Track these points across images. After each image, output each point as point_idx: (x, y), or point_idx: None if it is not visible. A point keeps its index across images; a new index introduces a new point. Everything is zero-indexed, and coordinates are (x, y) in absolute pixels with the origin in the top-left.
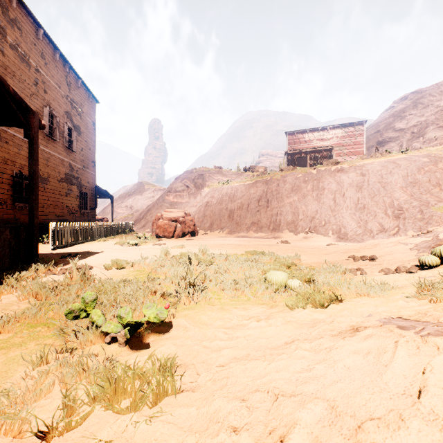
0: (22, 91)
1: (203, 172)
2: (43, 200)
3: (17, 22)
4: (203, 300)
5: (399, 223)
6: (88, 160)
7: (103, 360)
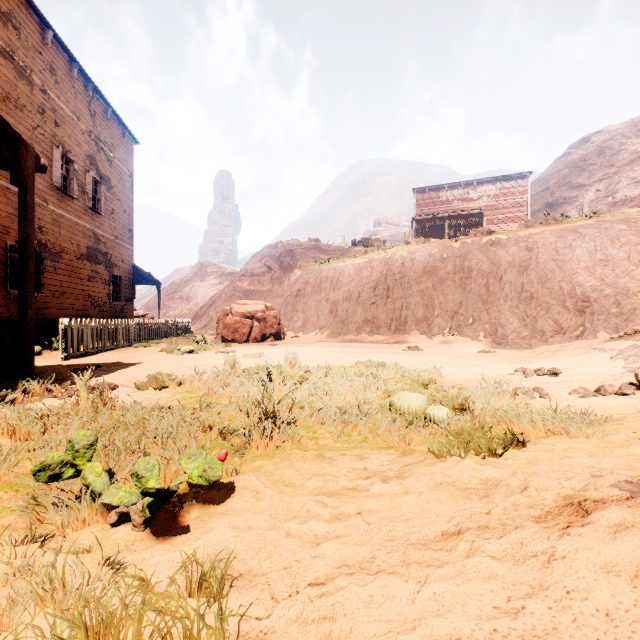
0: (20, 122)
1: (292, 247)
2: (53, 286)
3: (13, 18)
4: (288, 440)
5: (584, 321)
6: (123, 228)
7: (97, 562)
